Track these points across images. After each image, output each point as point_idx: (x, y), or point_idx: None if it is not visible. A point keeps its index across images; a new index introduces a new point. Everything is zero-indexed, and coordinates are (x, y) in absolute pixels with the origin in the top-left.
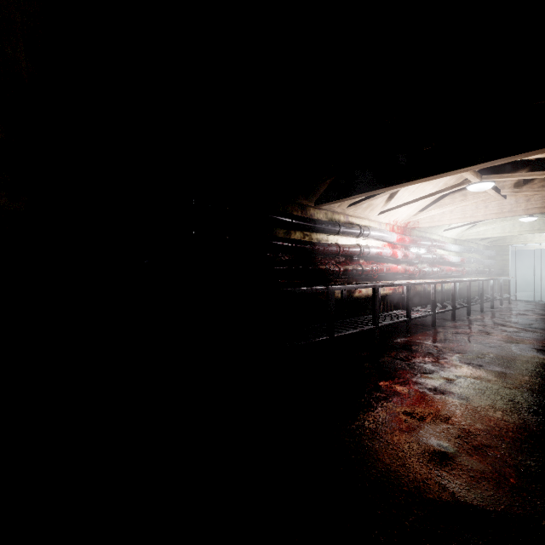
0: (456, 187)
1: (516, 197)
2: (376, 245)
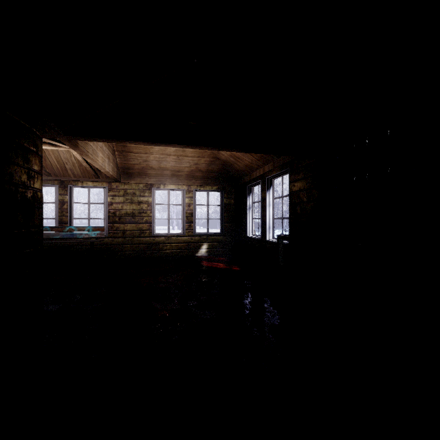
0: None
1: None
2: None
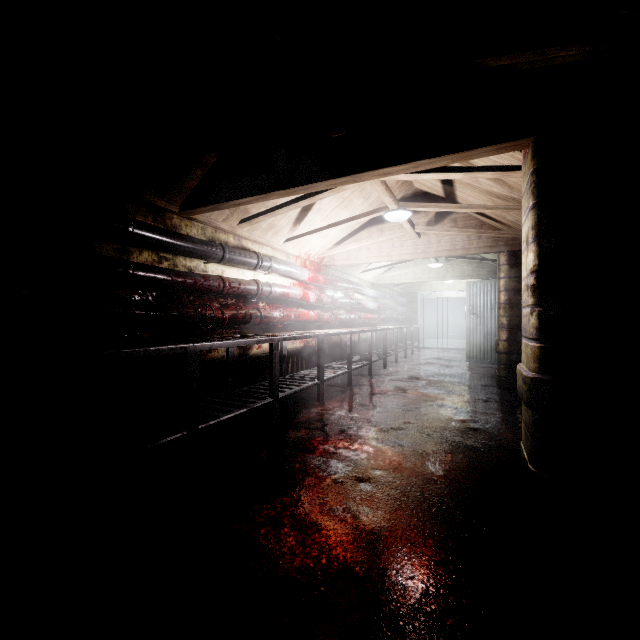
0: (373, 214)
1: (429, 237)
2: (283, 284)
